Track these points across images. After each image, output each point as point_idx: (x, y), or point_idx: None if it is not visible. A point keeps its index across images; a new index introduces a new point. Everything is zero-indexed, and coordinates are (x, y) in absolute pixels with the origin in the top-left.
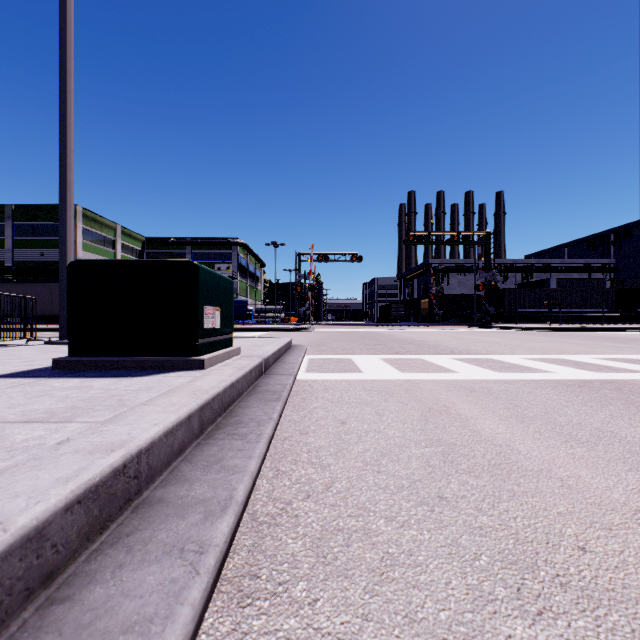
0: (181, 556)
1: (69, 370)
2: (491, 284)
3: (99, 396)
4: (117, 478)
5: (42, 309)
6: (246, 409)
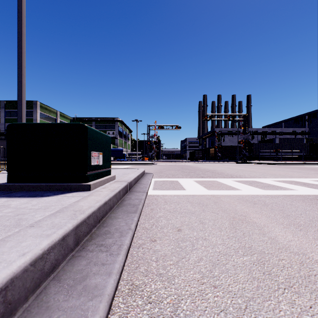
0: None
1: (6, 191)
2: (246, 141)
3: (7, 215)
4: None
5: None
6: (114, 220)
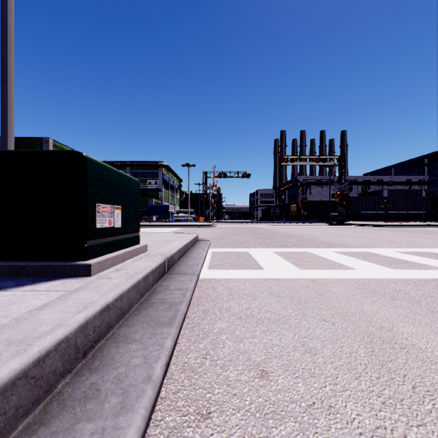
0: None
1: None
2: (343, 193)
3: None
4: None
5: None
6: (121, 347)
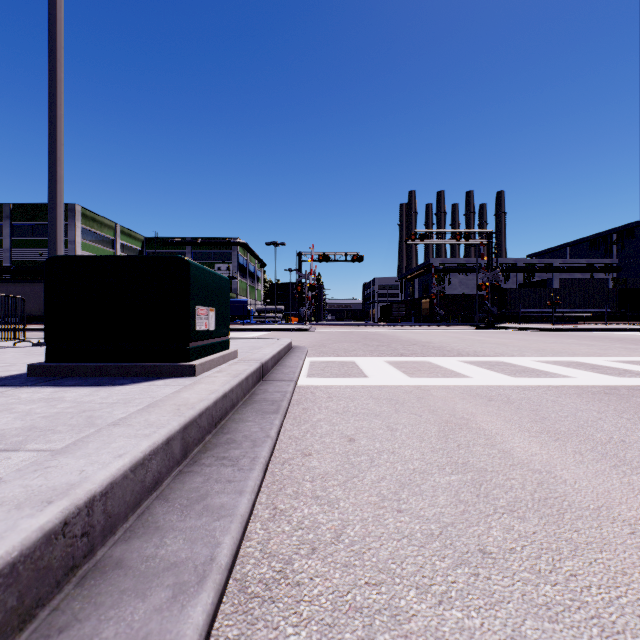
0: None
1: (46, 377)
2: (494, 284)
3: (67, 411)
4: (52, 543)
5: (40, 309)
6: (240, 424)
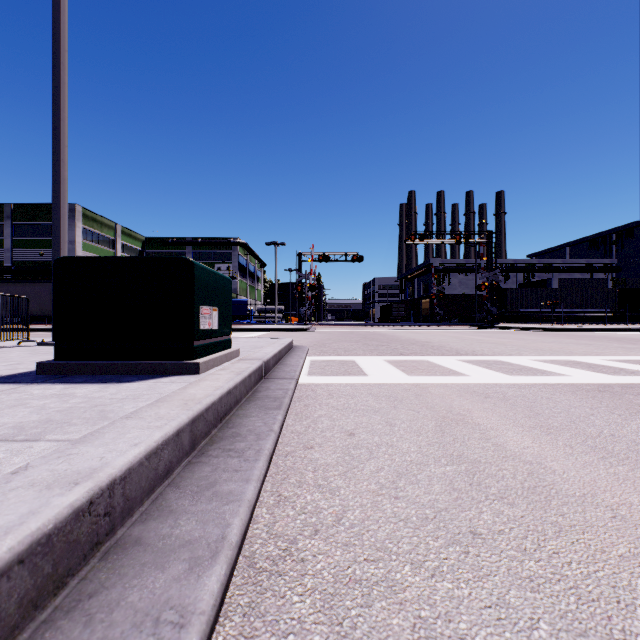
0: (155, 631)
1: (55, 374)
2: (493, 284)
3: (79, 406)
4: (80, 520)
5: (41, 309)
6: (244, 419)
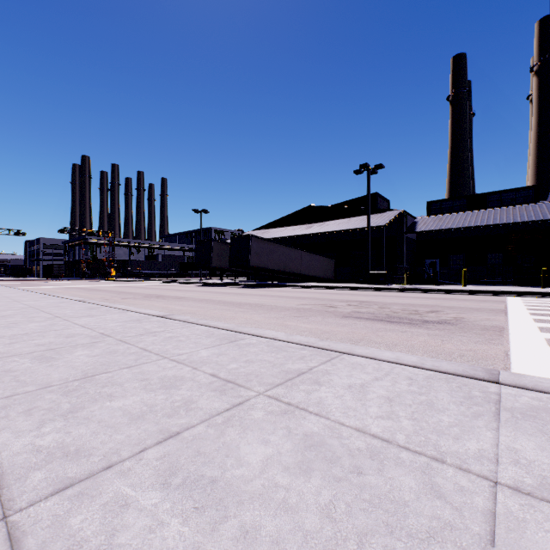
0: None
1: None
2: (111, 259)
3: None
4: None
5: None
6: None
